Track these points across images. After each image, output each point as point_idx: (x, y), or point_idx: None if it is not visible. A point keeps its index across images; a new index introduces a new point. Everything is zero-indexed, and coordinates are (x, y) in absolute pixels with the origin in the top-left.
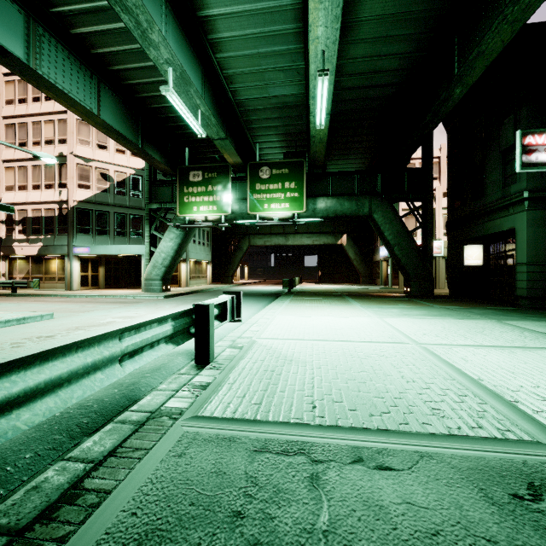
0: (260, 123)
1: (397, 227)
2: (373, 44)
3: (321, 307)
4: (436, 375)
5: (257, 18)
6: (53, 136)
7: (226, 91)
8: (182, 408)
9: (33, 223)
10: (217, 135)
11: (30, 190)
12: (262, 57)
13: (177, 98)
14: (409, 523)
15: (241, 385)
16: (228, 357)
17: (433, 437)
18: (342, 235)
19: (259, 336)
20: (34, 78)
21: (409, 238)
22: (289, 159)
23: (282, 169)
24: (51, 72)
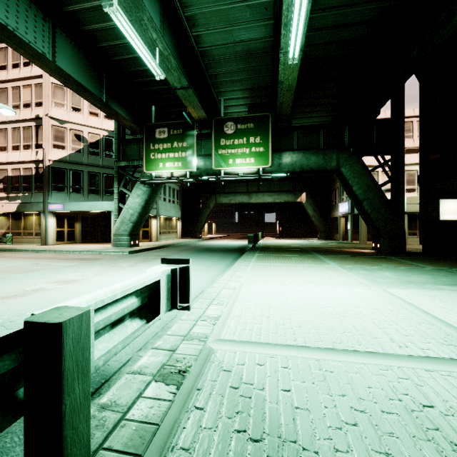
0: (225, 76)
1: (366, 181)
2: None
3: (294, 268)
4: None
5: None
6: (30, 100)
7: (189, 37)
8: None
9: (13, 181)
10: (179, 83)
11: (10, 151)
12: None
13: (124, 19)
14: None
15: None
16: (138, 431)
17: None
18: (301, 193)
19: (219, 334)
20: None
21: (380, 192)
22: (254, 113)
23: (247, 123)
24: None
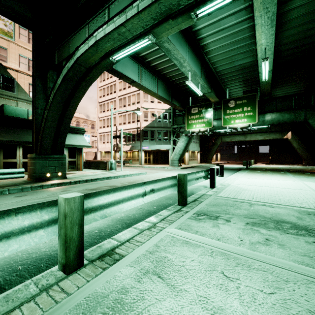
0: (229, 78)
1: None
2: (301, 26)
3: (265, 175)
4: (311, 198)
5: (228, 37)
6: (135, 101)
7: (211, 69)
8: (211, 194)
9: (128, 137)
10: (206, 91)
11: (127, 124)
12: (231, 51)
13: (192, 84)
14: (273, 212)
15: (227, 192)
16: (220, 187)
17: (293, 206)
18: (287, 132)
19: (231, 183)
20: (140, 87)
21: None
22: (246, 94)
23: (242, 100)
24: (144, 82)
